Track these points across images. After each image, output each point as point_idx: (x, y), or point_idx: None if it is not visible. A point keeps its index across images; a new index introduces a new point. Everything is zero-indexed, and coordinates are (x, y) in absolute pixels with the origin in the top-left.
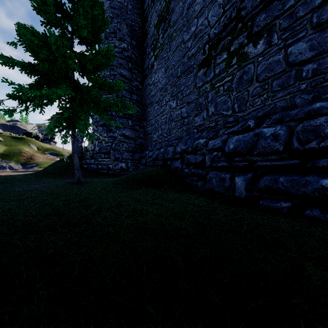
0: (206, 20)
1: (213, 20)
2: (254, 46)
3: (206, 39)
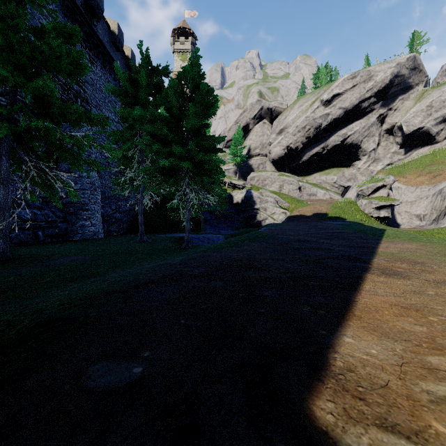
0: None
1: None
2: None
3: None
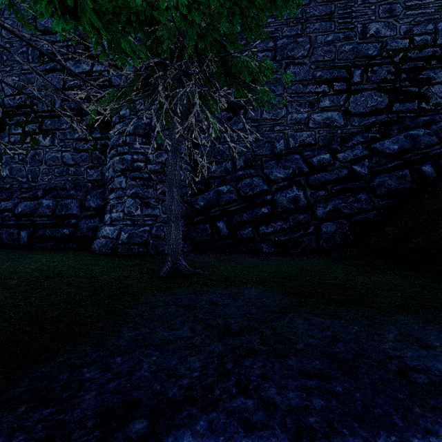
0: (0, 84)
1: (8, 91)
2: (44, 139)
3: (0, 102)
